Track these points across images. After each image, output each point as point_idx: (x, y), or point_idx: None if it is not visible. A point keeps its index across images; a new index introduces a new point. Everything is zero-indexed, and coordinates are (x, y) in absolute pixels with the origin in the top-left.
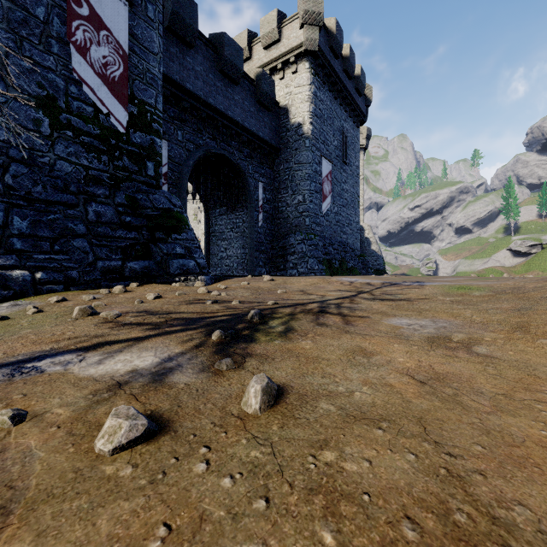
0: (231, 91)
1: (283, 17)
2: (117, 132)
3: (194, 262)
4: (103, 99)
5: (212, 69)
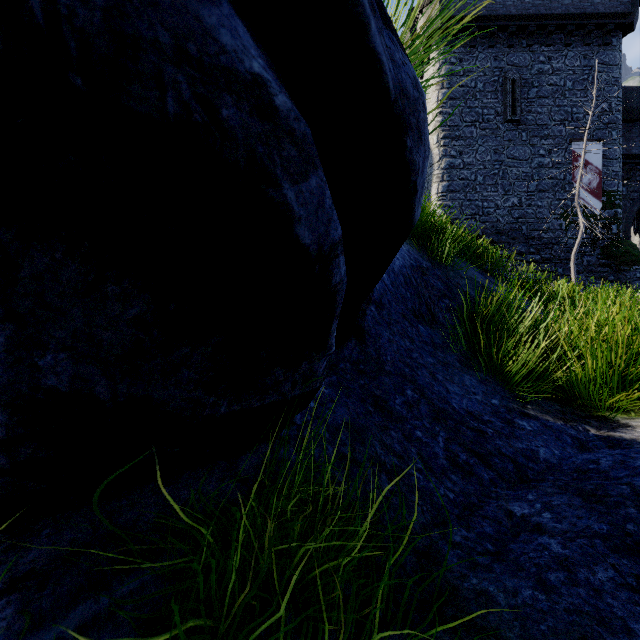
0: None
1: None
2: (594, 215)
3: None
4: (588, 201)
5: None
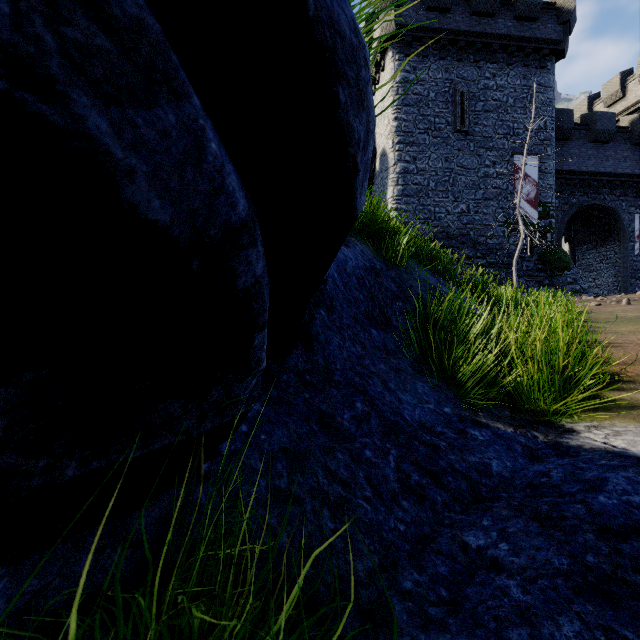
0: (602, 151)
1: None
2: (532, 224)
3: (579, 286)
4: (527, 211)
5: (584, 144)
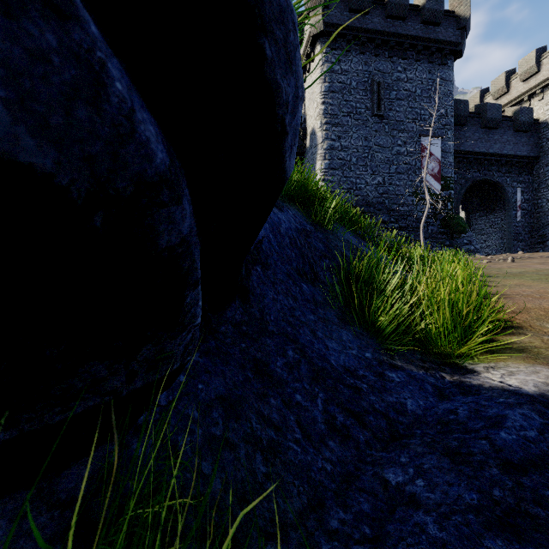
0: (491, 136)
1: (542, 51)
2: (436, 194)
3: (473, 247)
4: (432, 184)
5: (477, 129)
